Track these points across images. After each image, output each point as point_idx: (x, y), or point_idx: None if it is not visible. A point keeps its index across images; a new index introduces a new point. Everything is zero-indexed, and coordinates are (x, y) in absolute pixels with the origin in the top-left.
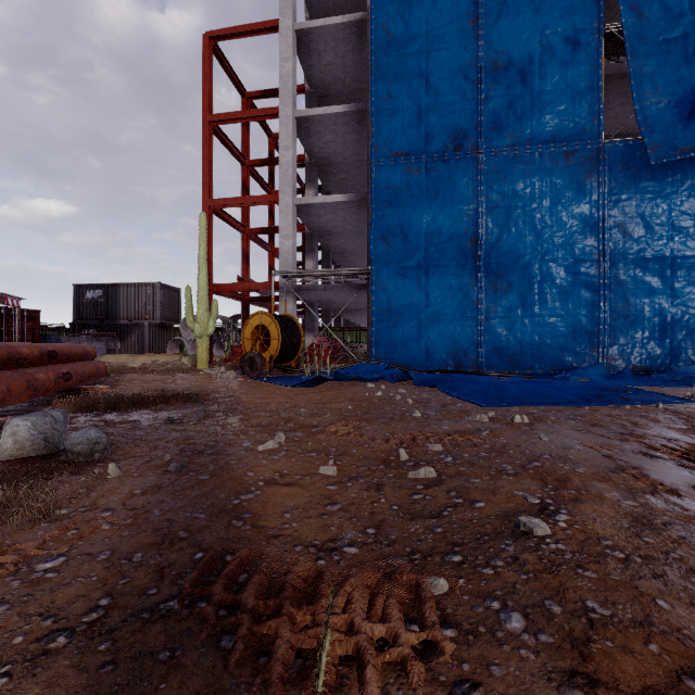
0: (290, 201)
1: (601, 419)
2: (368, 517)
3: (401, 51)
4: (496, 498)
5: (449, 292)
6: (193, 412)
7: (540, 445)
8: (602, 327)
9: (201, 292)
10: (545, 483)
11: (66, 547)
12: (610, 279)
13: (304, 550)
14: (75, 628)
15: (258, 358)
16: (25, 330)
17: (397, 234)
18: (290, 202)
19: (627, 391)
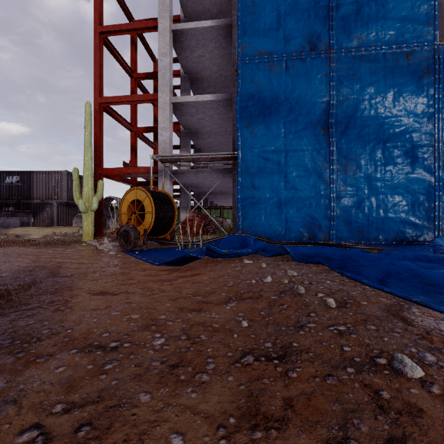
0: (167, 99)
1: None
2: None
3: None
4: None
5: (305, 173)
6: None
7: None
8: (437, 203)
9: (86, 172)
10: None
11: None
12: None
13: None
14: None
15: (132, 232)
16: None
17: (260, 122)
18: (167, 100)
19: None
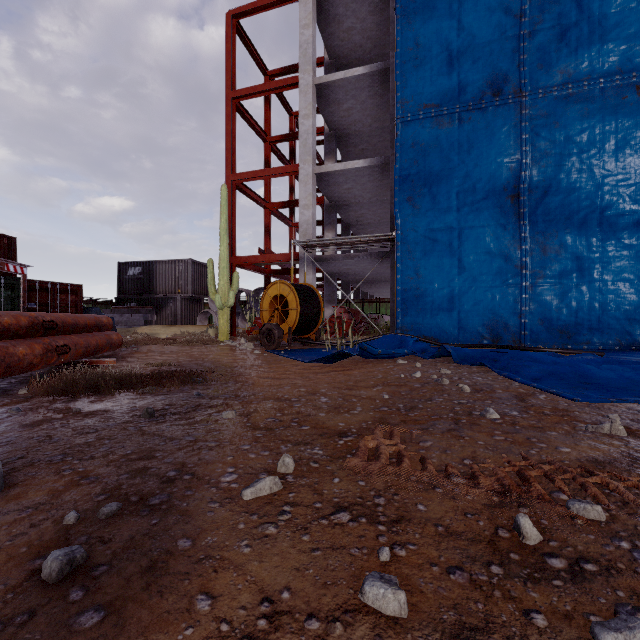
0: (310, 170)
1: None
2: None
3: None
4: None
5: (485, 256)
6: (185, 398)
7: None
8: None
9: (222, 264)
10: None
11: None
12: None
13: None
14: None
15: (276, 330)
16: (69, 303)
17: (425, 194)
18: (310, 171)
19: None
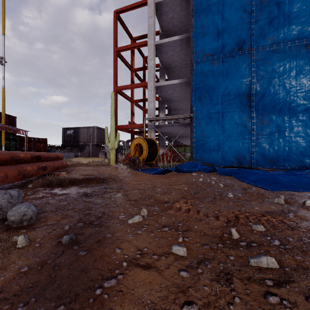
0: (152, 84)
1: None
2: None
3: (208, 3)
4: None
5: (234, 125)
6: (99, 188)
7: None
8: None
9: (112, 129)
10: None
11: None
12: None
13: None
14: None
15: (137, 160)
16: (41, 147)
17: (206, 96)
18: (152, 85)
19: None
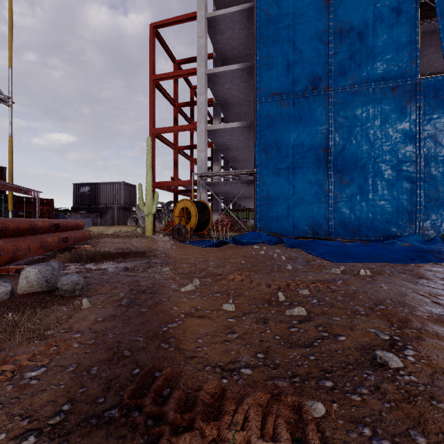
0: (203, 128)
1: (425, 273)
2: (258, 344)
3: (276, 26)
4: (354, 334)
5: (308, 185)
6: (141, 263)
7: (382, 292)
8: (418, 207)
9: (148, 187)
10: (391, 323)
11: (47, 360)
12: (425, 174)
13: (212, 369)
14: (42, 429)
15: (183, 229)
16: (45, 211)
17: (274, 146)
18: (203, 128)
19: (440, 253)
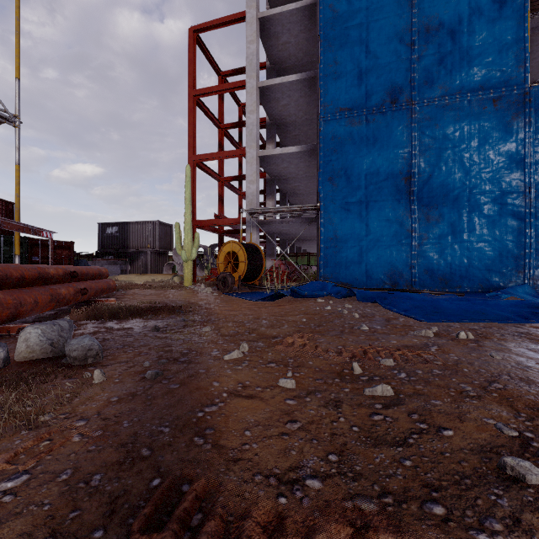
0: (254, 153)
1: None
2: (329, 439)
3: (345, 25)
4: (465, 426)
5: (386, 223)
6: (175, 321)
7: (494, 364)
8: (528, 251)
9: (186, 226)
10: (516, 411)
11: (33, 462)
12: (536, 208)
13: (264, 480)
14: None
15: (230, 278)
16: (63, 257)
17: (342, 175)
18: (254, 154)
19: None
